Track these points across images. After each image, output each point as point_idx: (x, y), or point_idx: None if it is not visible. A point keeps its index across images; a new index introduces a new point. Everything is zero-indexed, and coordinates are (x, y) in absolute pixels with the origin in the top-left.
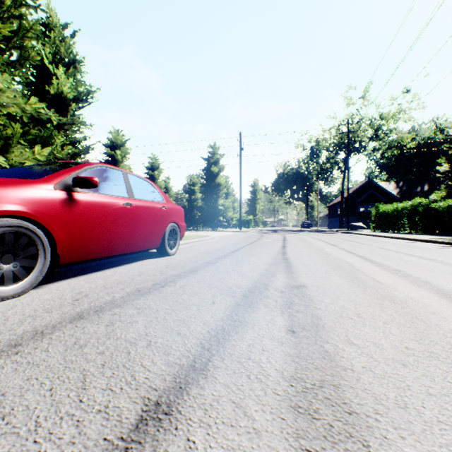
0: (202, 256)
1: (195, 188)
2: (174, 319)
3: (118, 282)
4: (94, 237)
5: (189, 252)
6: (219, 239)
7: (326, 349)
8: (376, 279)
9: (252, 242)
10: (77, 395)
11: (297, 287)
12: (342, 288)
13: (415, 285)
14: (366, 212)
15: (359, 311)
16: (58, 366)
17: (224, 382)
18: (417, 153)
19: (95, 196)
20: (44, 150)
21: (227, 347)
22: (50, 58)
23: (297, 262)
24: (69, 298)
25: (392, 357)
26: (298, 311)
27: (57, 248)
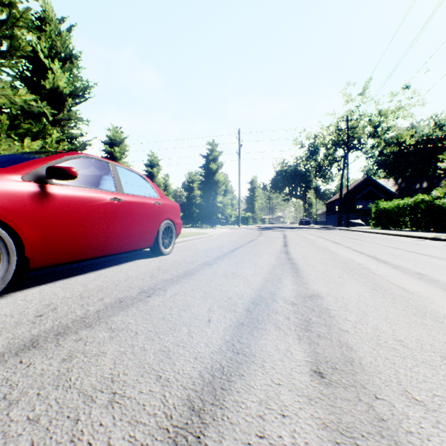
0: (199, 256)
1: (194, 185)
2: (156, 349)
3: (98, 290)
4: (74, 236)
5: (185, 251)
6: (217, 236)
7: (379, 413)
8: (400, 286)
9: (252, 240)
10: None
11: (311, 297)
12: (365, 299)
13: None
14: (364, 209)
15: (399, 335)
16: None
17: None
18: (415, 150)
19: (76, 190)
20: (34, 143)
21: (228, 407)
22: (46, 53)
23: (303, 263)
24: (32, 313)
25: None
26: (319, 336)
27: (25, 250)
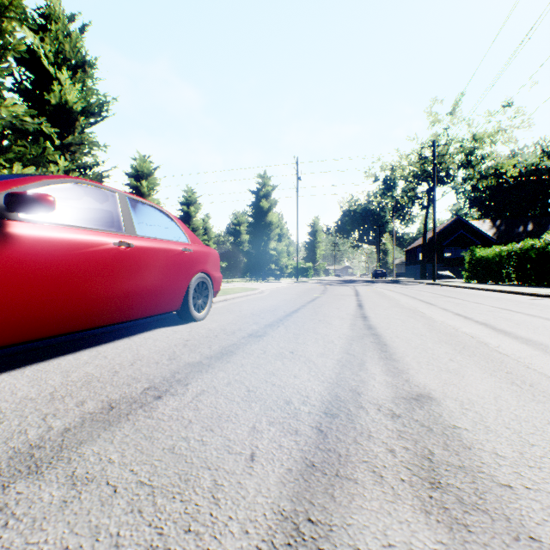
0: (244, 323)
1: (241, 228)
2: (140, 545)
3: (84, 383)
4: (54, 299)
5: (226, 315)
6: (270, 293)
7: None
8: None
9: (314, 298)
10: None
11: (419, 401)
12: (508, 404)
13: None
14: (454, 258)
15: None
16: None
17: None
18: (518, 184)
19: (57, 229)
20: (26, 170)
21: None
22: (51, 59)
23: (391, 334)
24: None
25: None
26: (463, 503)
27: None
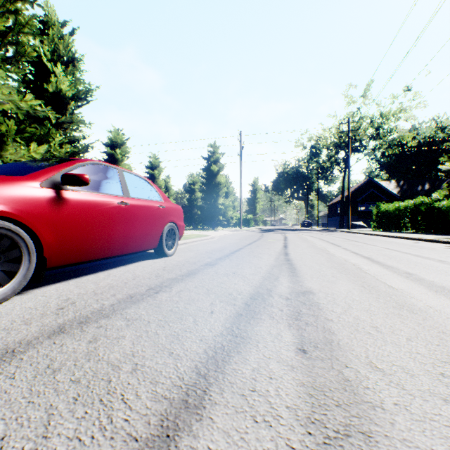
0: (201, 257)
1: (196, 187)
2: (167, 334)
3: (110, 287)
4: (86, 238)
5: (188, 252)
6: (219, 238)
7: (346, 376)
8: (387, 283)
9: (253, 242)
10: (34, 448)
11: (303, 293)
12: (352, 294)
13: (432, 291)
14: (366, 211)
15: (376, 323)
16: (21, 400)
17: (223, 427)
18: (417, 152)
19: (87, 195)
20: (40, 147)
21: (227, 372)
22: (49, 56)
23: (301, 264)
24: (54, 306)
25: (428, 388)
26: (307, 324)
27: (44, 251)
